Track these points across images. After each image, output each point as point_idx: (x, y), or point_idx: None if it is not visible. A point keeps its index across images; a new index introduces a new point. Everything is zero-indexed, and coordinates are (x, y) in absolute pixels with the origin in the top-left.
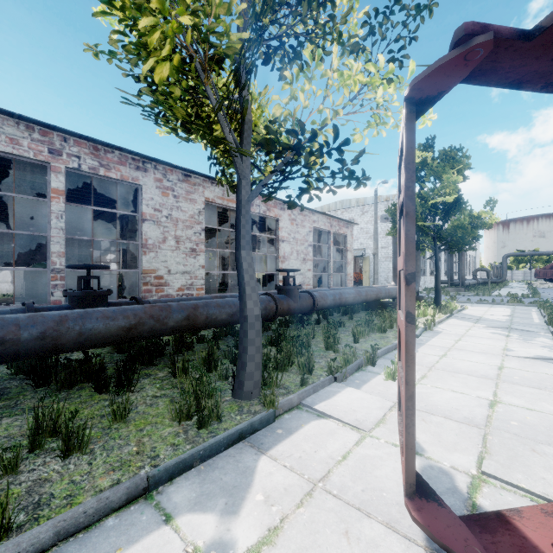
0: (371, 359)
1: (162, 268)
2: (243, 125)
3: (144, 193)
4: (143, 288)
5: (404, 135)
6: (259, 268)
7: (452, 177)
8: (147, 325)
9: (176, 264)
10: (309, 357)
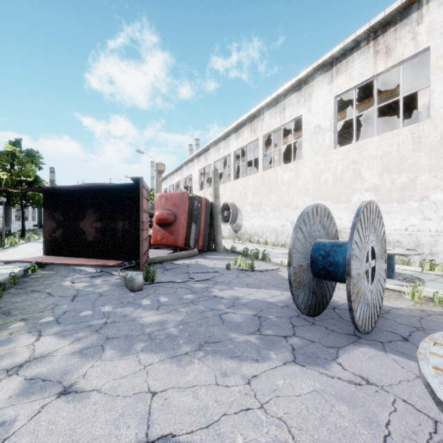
0: None
1: None
2: None
3: None
4: None
5: None
6: None
7: (32, 167)
8: None
9: None
10: None
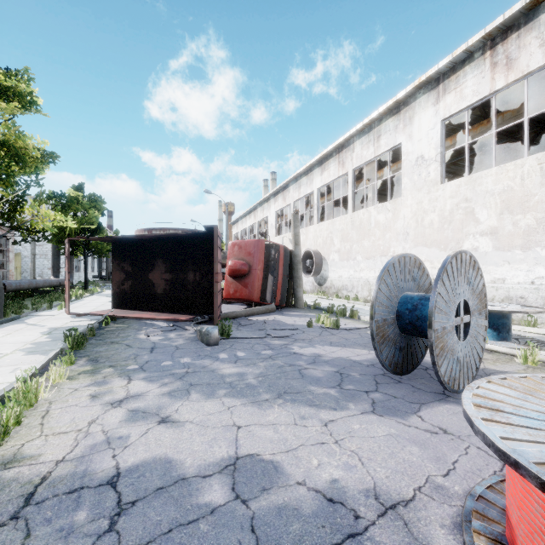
0: (50, 307)
1: None
2: None
3: None
4: None
5: (68, 245)
6: None
7: (95, 214)
8: None
9: None
10: (21, 306)
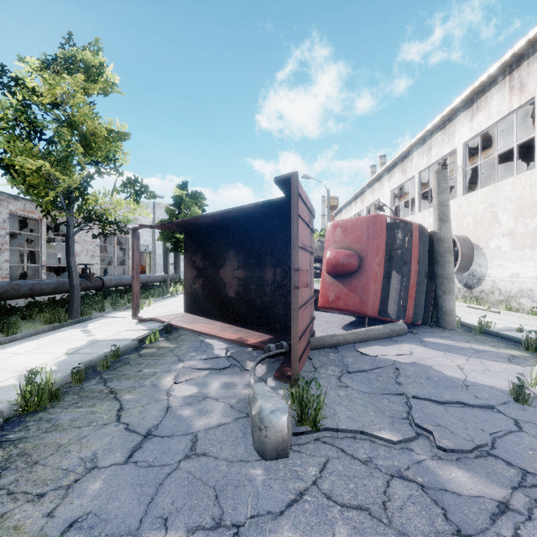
0: None
1: None
2: (70, 201)
3: None
4: None
5: (132, 236)
6: None
7: (195, 210)
8: (10, 292)
9: None
10: (103, 304)
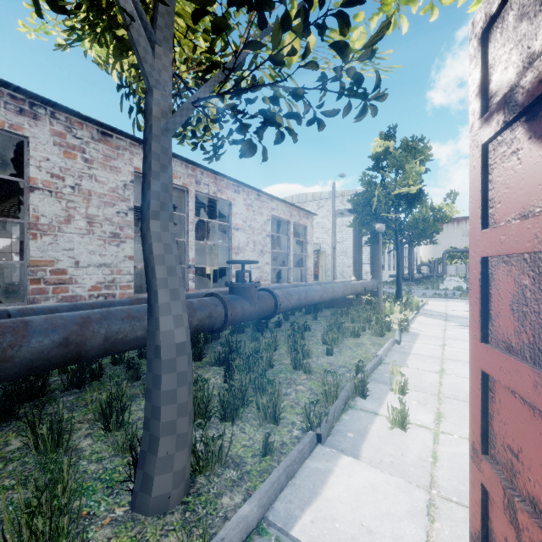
0: (361, 388)
1: (64, 258)
2: None
3: (33, 150)
4: (32, 287)
5: None
6: (212, 261)
7: (415, 167)
8: None
9: (88, 254)
10: (275, 397)
